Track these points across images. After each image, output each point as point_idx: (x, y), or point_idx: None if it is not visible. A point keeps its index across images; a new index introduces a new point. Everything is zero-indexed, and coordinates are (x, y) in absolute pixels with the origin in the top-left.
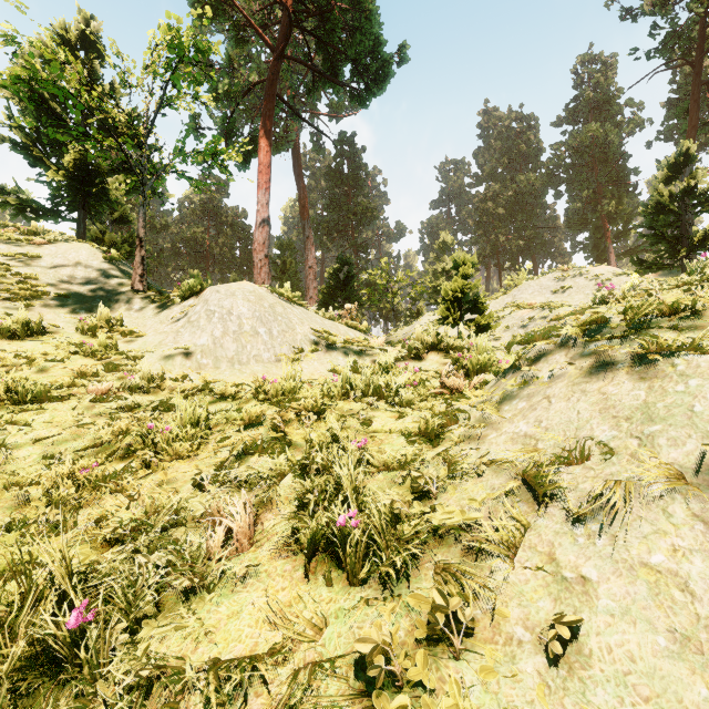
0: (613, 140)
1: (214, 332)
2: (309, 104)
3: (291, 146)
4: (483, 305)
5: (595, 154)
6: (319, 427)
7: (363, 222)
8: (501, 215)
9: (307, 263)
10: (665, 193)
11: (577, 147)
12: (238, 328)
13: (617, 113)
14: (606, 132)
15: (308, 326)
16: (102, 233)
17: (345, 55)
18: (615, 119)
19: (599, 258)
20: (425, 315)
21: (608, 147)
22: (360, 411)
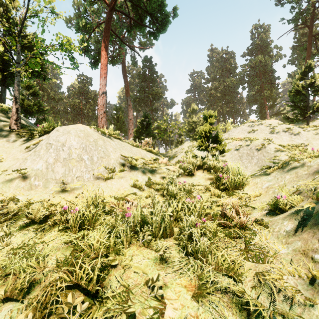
0: (268, 63)
1: (48, 160)
2: (130, 42)
3: (121, 61)
4: (220, 139)
5: (260, 69)
6: (91, 318)
7: (155, 98)
8: (218, 96)
9: (129, 117)
10: (300, 85)
11: (253, 66)
12: (68, 156)
13: (270, 51)
14: (266, 59)
15: (119, 153)
16: (23, 100)
17: (146, 12)
18: (269, 54)
19: (262, 117)
20: (185, 142)
21: (266, 67)
22: (148, 283)
